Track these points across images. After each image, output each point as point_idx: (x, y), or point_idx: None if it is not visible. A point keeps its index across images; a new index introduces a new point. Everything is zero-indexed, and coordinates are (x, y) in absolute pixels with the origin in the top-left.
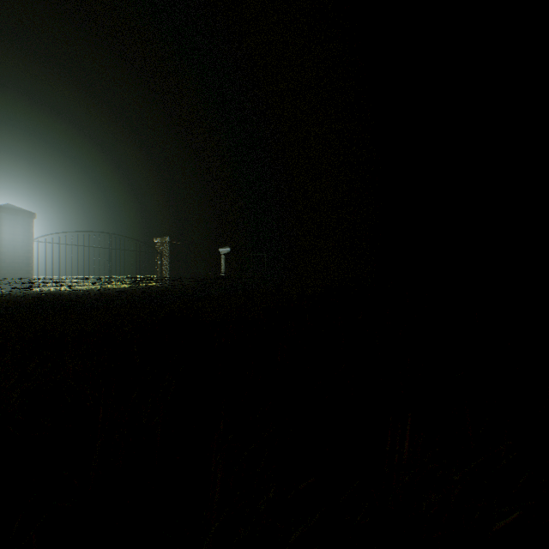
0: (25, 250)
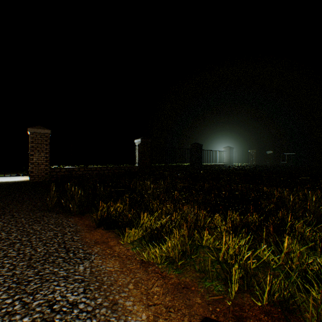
0: (232, 157)
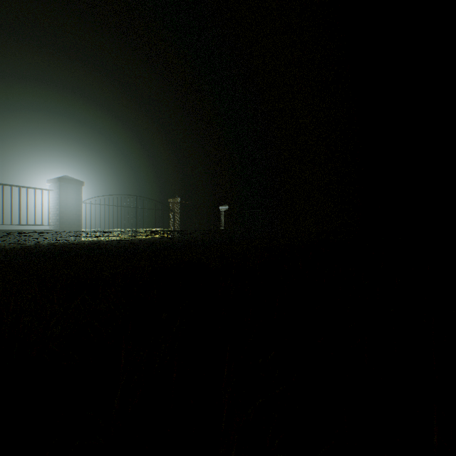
0: (77, 210)
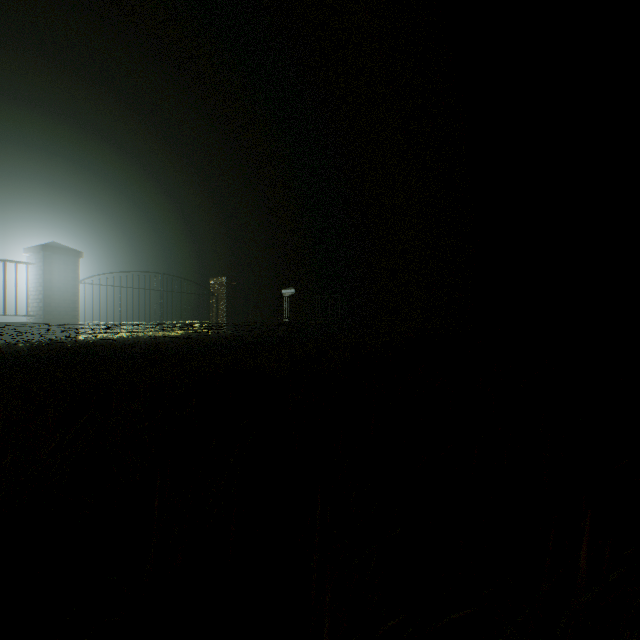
0: (71, 293)
